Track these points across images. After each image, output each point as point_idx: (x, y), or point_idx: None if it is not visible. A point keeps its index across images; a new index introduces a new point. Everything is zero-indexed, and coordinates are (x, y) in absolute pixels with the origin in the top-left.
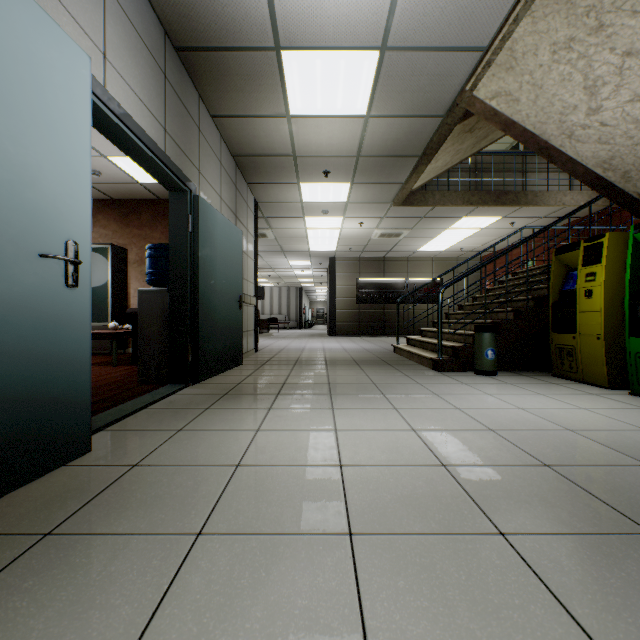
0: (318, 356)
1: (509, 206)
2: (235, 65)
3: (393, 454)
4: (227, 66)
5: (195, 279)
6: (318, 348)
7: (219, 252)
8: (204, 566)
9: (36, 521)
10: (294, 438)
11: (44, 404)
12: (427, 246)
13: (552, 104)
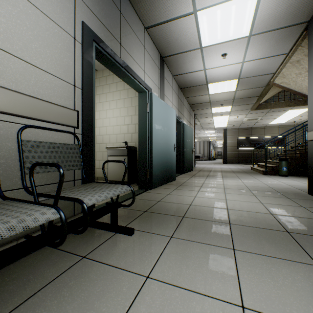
0: (218, 170)
1: None
2: (194, 88)
3: (235, 184)
4: (192, 89)
5: (183, 146)
6: (218, 167)
7: (188, 137)
8: (203, 188)
9: (177, 184)
10: (213, 182)
11: (172, 170)
12: (273, 121)
13: (301, 85)
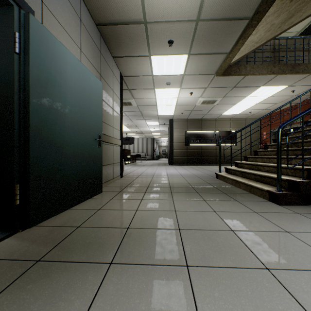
0: (164, 182)
1: (300, 74)
2: None
3: None
4: None
5: (25, 109)
6: (163, 174)
7: (69, 90)
8: None
9: None
10: None
11: None
12: (229, 110)
13: None
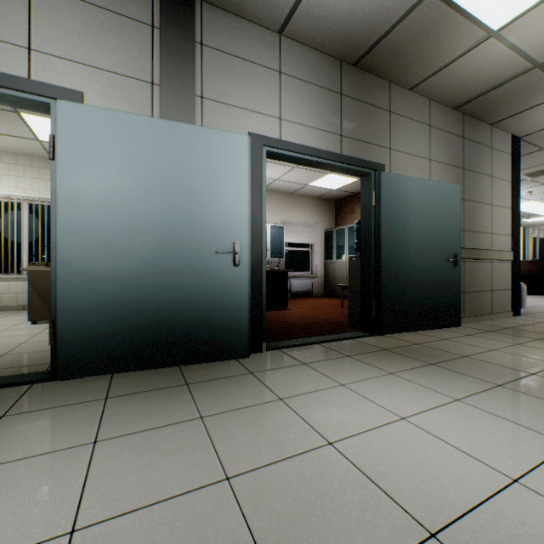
0: None
1: None
2: (401, 39)
3: (400, 474)
4: (395, 45)
5: (378, 245)
6: None
7: (413, 215)
8: (177, 430)
9: (194, 378)
10: (350, 403)
11: (221, 325)
12: None
13: None
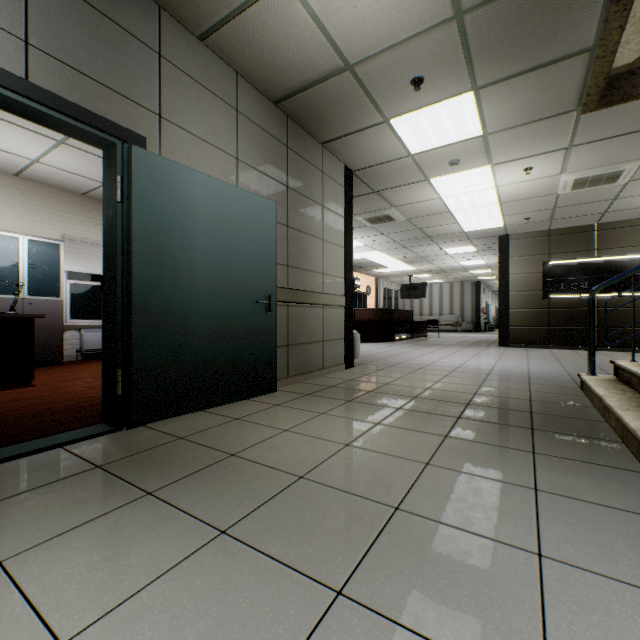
0: (419, 384)
1: None
2: None
3: None
4: None
5: (129, 272)
6: (447, 367)
7: (201, 231)
8: None
9: None
10: None
11: None
12: None
13: None
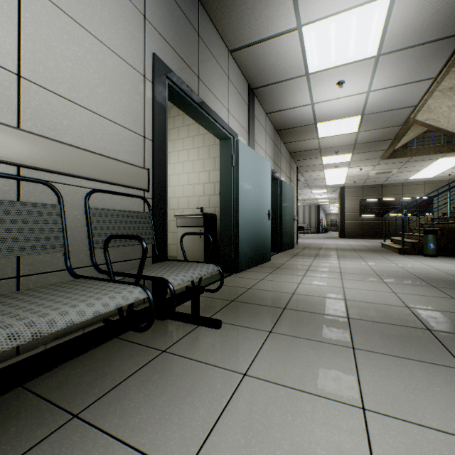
0: (332, 247)
1: None
2: (297, 130)
3: (357, 267)
4: (294, 131)
5: (280, 212)
6: (332, 244)
7: (287, 200)
8: (311, 272)
9: (273, 267)
10: (325, 263)
11: (266, 246)
12: (416, 175)
13: None
